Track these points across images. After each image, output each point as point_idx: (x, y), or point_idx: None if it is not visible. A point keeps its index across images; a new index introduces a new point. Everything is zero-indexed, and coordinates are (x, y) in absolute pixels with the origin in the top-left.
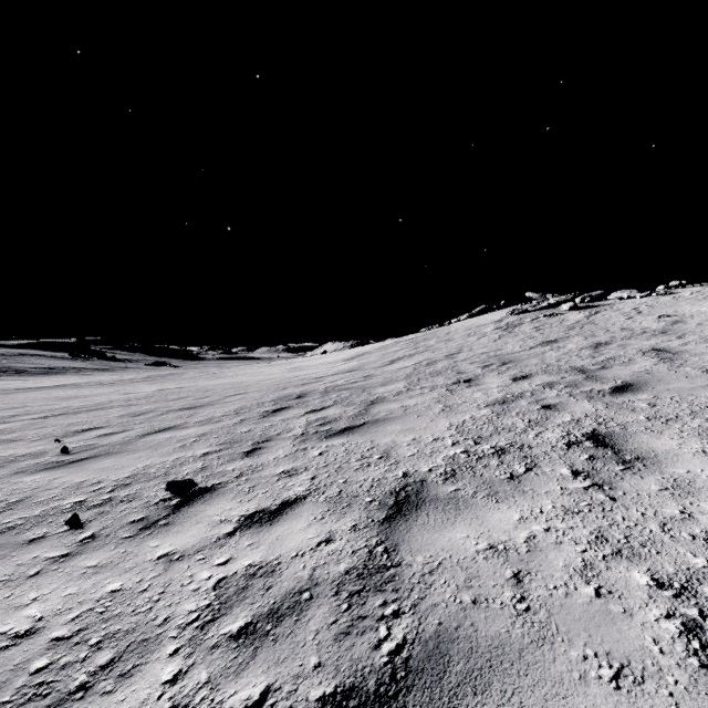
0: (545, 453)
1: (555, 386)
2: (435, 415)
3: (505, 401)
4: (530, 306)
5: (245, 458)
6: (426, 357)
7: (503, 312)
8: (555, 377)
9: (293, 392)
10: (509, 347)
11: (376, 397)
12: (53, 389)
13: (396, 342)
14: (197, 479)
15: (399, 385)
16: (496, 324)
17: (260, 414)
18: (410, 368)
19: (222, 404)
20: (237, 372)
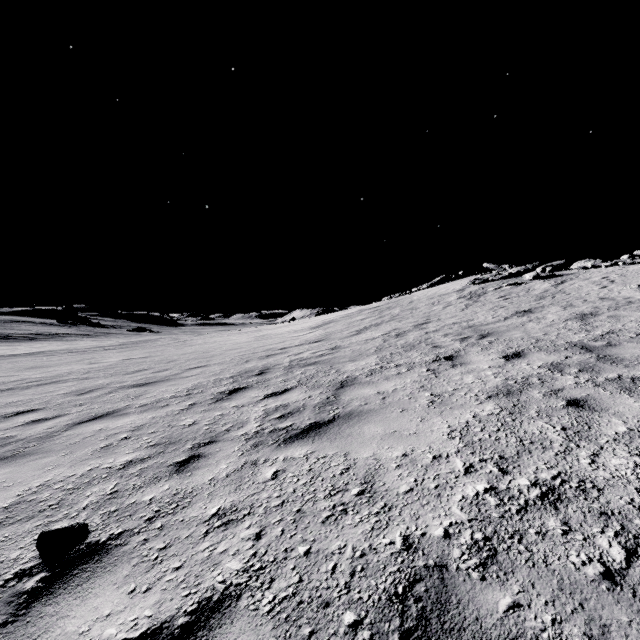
0: (635, 505)
1: (566, 369)
2: (424, 410)
3: (509, 390)
4: (491, 276)
5: (173, 476)
6: (394, 327)
7: (463, 282)
8: (557, 356)
9: (256, 366)
10: (480, 317)
11: (346, 377)
12: (24, 358)
13: (360, 310)
14: (93, 521)
15: (371, 361)
16: (458, 293)
17: (213, 396)
18: (380, 340)
19: (178, 380)
20: (206, 339)
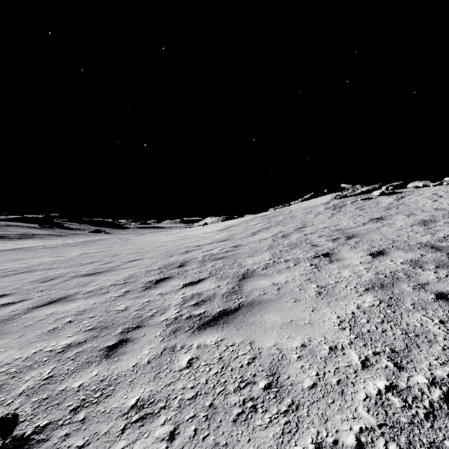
0: None
1: (425, 266)
2: (313, 300)
3: (382, 283)
4: (348, 193)
5: (102, 361)
6: (280, 230)
7: (327, 197)
8: (414, 254)
9: (177, 259)
10: (344, 223)
11: (247, 270)
12: (10, 252)
13: (254, 218)
14: (24, 410)
15: (265, 257)
16: (325, 205)
17: (144, 285)
18: (270, 240)
19: (119, 270)
20: (143, 239)
